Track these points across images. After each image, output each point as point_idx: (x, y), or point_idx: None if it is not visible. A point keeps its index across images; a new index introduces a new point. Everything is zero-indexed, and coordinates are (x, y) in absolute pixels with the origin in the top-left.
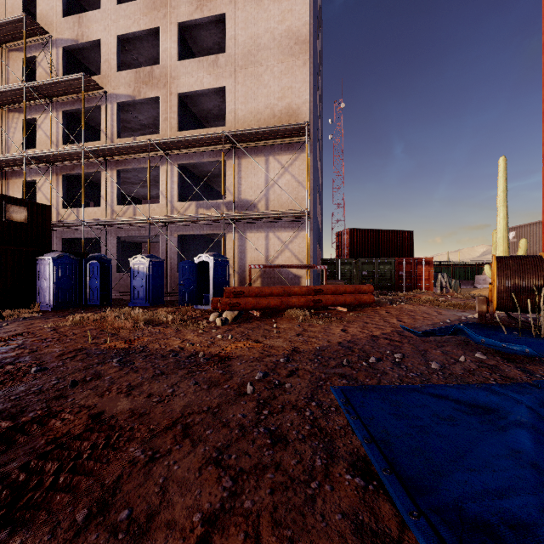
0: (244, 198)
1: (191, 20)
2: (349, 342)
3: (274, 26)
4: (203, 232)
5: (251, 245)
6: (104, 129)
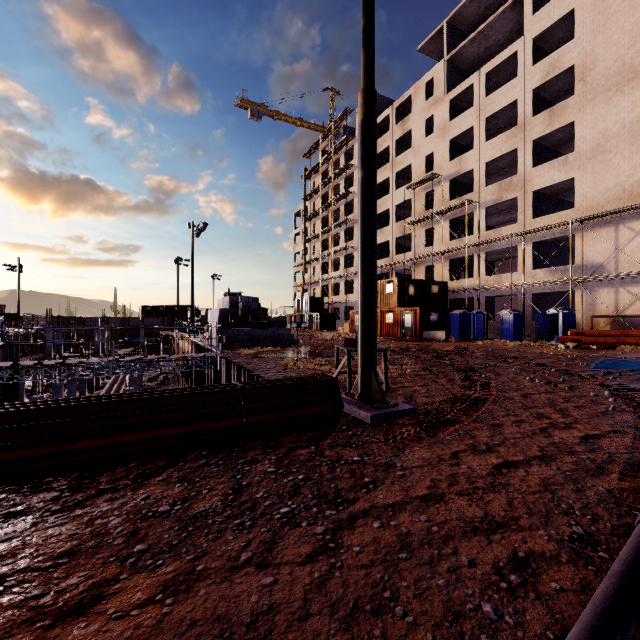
0: (592, 262)
1: (543, 135)
2: None
3: (624, 116)
4: (553, 290)
5: (599, 298)
6: (477, 227)
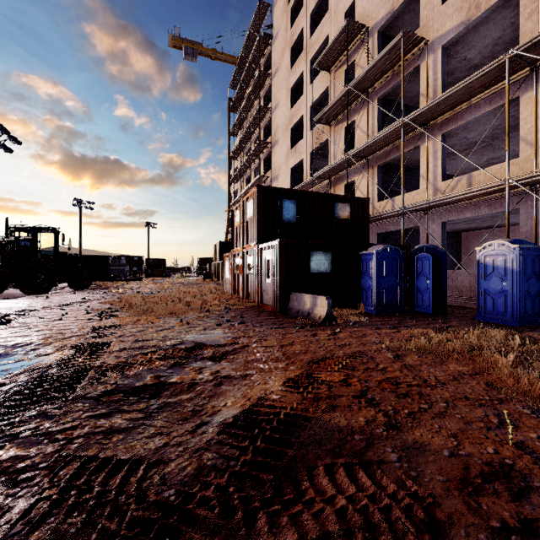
0: None
1: None
2: None
3: None
4: None
5: None
6: (425, 90)
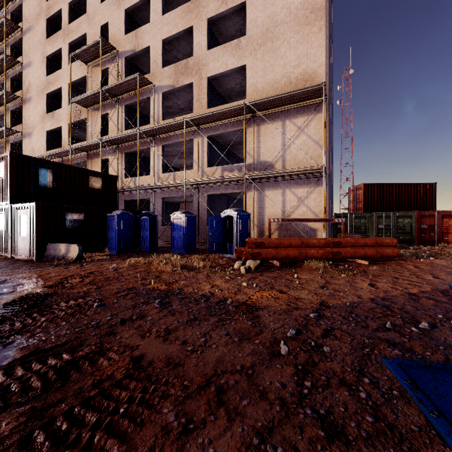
0: (262, 160)
1: (218, 14)
2: (384, 299)
3: (291, 1)
4: (227, 191)
5: (268, 201)
6: (153, 114)
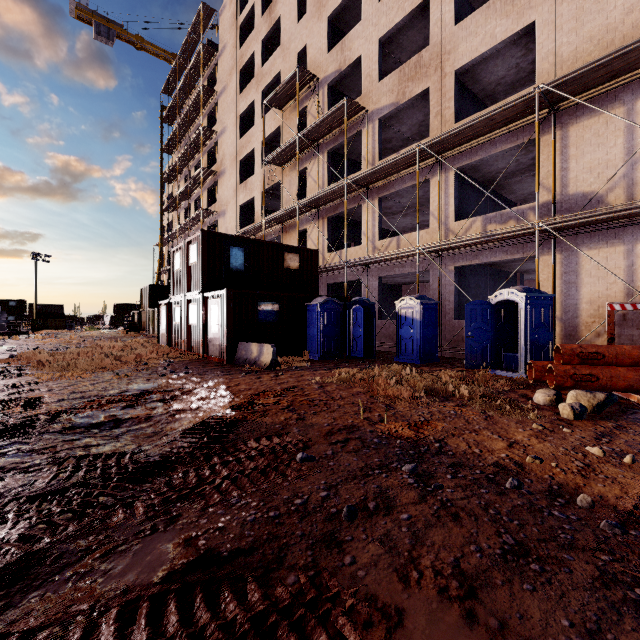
0: (574, 192)
1: None
2: None
3: None
4: (494, 259)
5: (589, 270)
6: (366, 155)
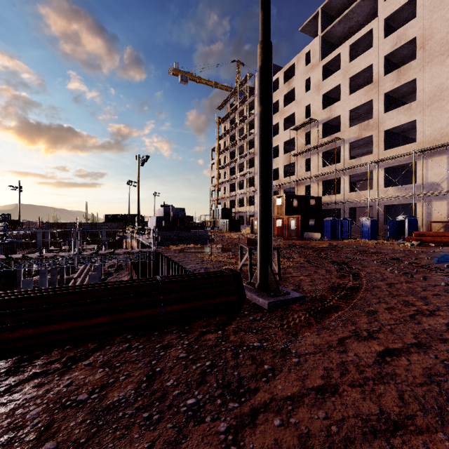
0: (430, 181)
1: (392, 89)
2: None
3: None
4: (400, 203)
5: (435, 209)
6: (343, 157)
